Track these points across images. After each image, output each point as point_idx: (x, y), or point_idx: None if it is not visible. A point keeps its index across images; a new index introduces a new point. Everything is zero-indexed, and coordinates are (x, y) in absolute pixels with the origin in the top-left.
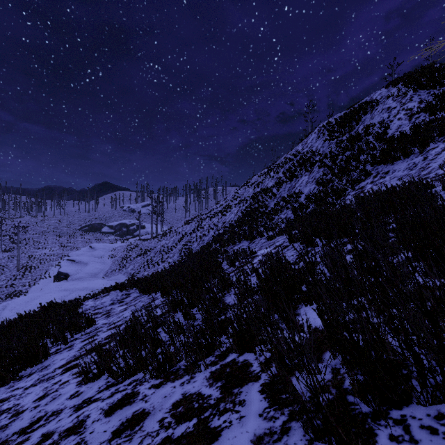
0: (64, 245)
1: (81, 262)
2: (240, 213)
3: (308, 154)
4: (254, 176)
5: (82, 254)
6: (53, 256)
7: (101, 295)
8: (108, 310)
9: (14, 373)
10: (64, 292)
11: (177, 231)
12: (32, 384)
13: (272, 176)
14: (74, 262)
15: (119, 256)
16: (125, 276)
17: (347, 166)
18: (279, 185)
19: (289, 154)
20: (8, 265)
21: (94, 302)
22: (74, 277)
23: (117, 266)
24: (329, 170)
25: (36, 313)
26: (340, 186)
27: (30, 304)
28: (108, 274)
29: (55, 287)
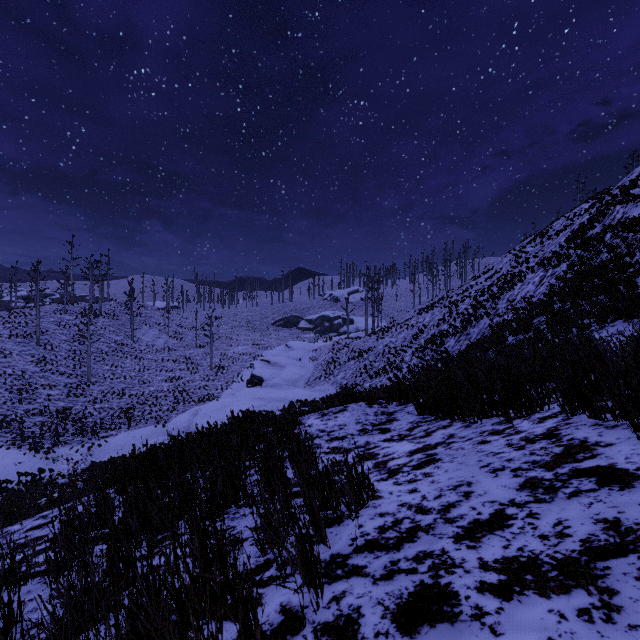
0: (257, 343)
1: (277, 364)
2: (550, 280)
3: None
4: (558, 221)
5: (277, 355)
6: (245, 356)
7: (330, 410)
8: (361, 446)
9: None
10: (258, 401)
11: (408, 324)
12: None
13: (635, 196)
14: (268, 363)
15: (323, 359)
16: (334, 387)
17: None
18: None
19: None
20: (202, 364)
21: (322, 422)
22: (269, 382)
23: (322, 372)
24: None
25: (225, 430)
26: None
27: (221, 413)
28: (311, 382)
29: (249, 394)
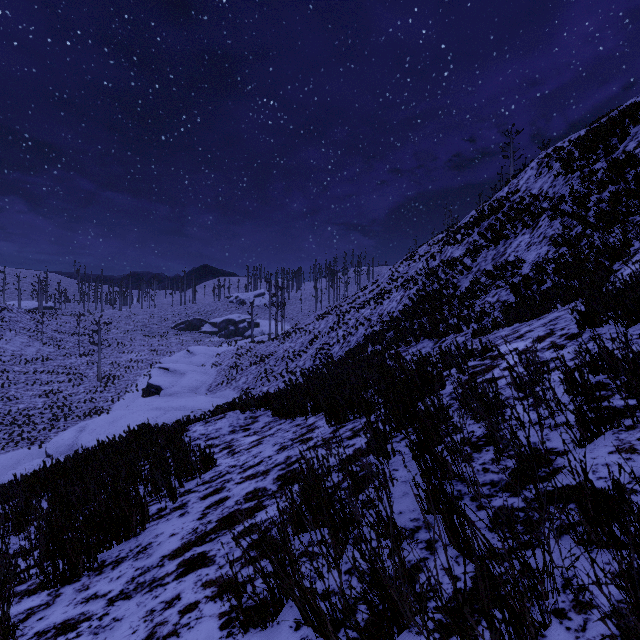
0: (154, 349)
1: (177, 371)
2: (406, 299)
3: (524, 200)
4: (423, 246)
5: (177, 361)
6: (141, 363)
7: (213, 418)
8: (227, 441)
9: (90, 554)
10: (156, 411)
11: (306, 330)
12: (121, 590)
13: (458, 240)
14: (167, 371)
15: (226, 365)
16: (235, 392)
17: (618, 208)
18: (474, 254)
19: (487, 204)
20: (87, 374)
21: (204, 428)
22: (167, 391)
23: (224, 378)
24: (575, 220)
25: (123, 441)
26: (613, 241)
27: (113, 426)
28: (213, 388)
29: (145, 404)
